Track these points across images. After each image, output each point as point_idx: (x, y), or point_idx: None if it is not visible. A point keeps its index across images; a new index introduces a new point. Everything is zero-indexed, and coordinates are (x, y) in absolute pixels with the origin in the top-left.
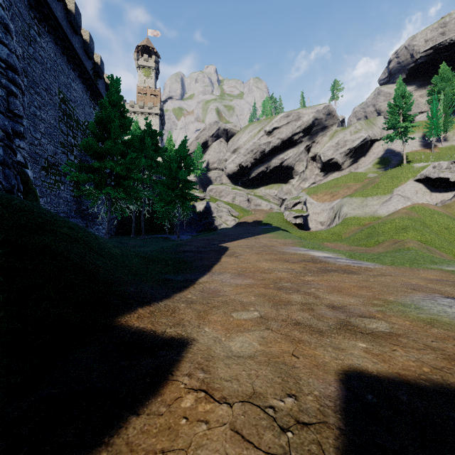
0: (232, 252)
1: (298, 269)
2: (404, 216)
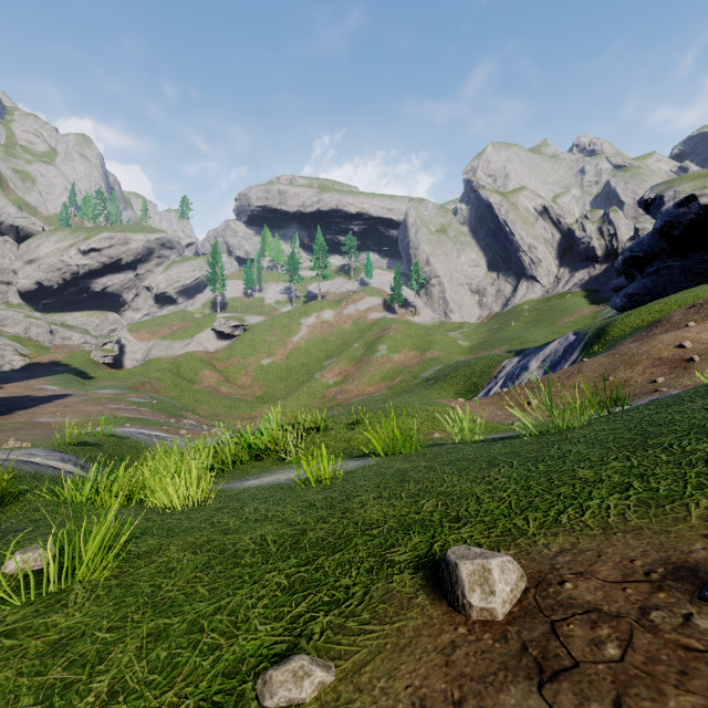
0: (4, 389)
1: (29, 391)
2: (171, 361)
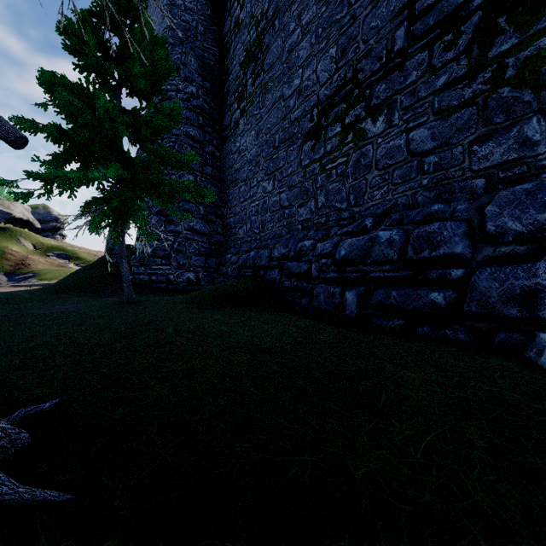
0: None
1: None
2: None
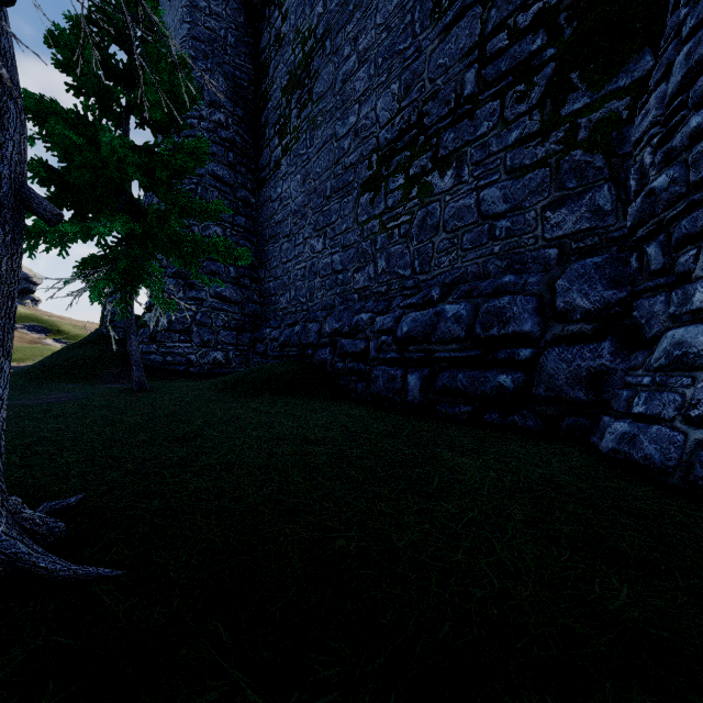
0: None
1: None
2: None
